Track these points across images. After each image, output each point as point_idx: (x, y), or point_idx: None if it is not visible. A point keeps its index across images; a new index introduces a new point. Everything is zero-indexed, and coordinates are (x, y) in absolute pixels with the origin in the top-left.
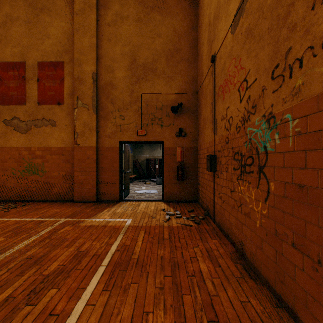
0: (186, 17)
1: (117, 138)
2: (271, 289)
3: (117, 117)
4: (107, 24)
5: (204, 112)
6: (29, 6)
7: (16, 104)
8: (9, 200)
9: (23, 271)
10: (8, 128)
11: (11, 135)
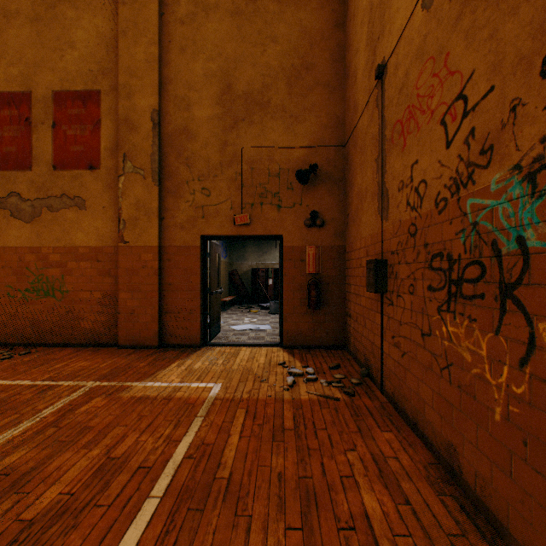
0: (325, 6)
1: (197, 229)
2: None
3: (197, 191)
4: (179, 22)
5: (359, 180)
6: None
7: (15, 168)
8: (2, 342)
9: None
10: (1, 213)
11: (6, 224)
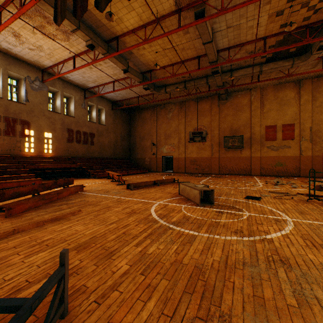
0: None
1: (321, 152)
2: None
3: (321, 143)
4: (316, 107)
5: None
6: (277, 104)
7: (272, 140)
8: (268, 175)
9: None
10: (268, 149)
11: (270, 152)
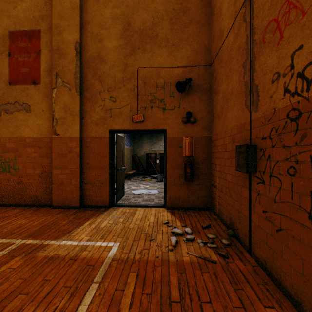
0: None
1: (106, 125)
2: None
3: (106, 99)
4: None
5: (224, 86)
6: None
7: None
8: None
9: None
10: None
11: None
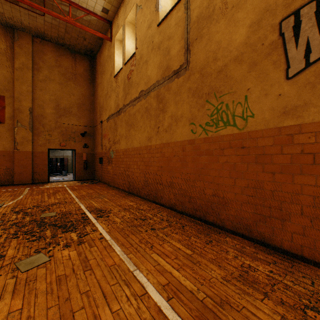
0: (89, 89)
1: (47, 146)
2: (113, 186)
3: (47, 135)
4: (40, 81)
5: (98, 139)
6: None
7: None
8: None
9: (42, 193)
10: None
11: None
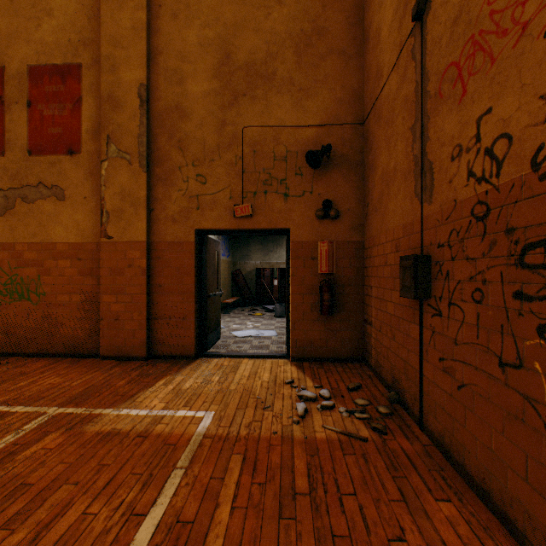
0: None
1: (191, 222)
2: None
3: (191, 178)
4: None
5: (384, 159)
6: None
7: None
8: None
9: None
10: None
11: None
